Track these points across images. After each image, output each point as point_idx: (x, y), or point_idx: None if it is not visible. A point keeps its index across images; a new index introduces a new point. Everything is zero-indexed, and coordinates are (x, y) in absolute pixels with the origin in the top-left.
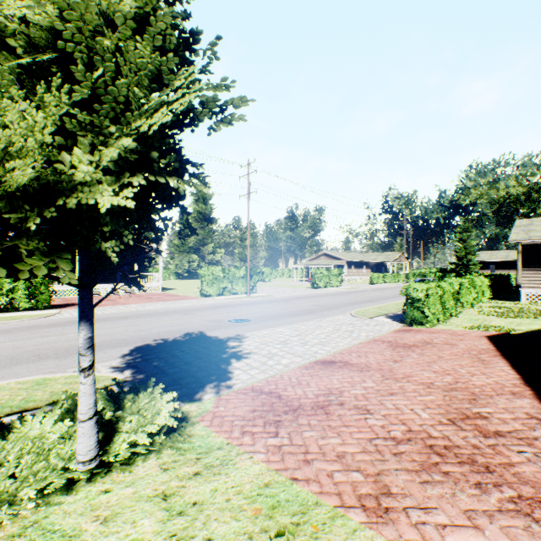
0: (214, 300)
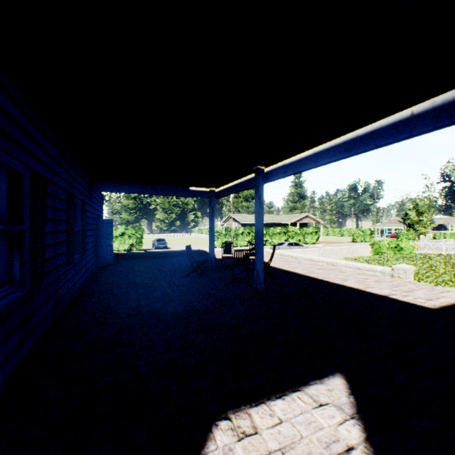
0: (364, 243)
